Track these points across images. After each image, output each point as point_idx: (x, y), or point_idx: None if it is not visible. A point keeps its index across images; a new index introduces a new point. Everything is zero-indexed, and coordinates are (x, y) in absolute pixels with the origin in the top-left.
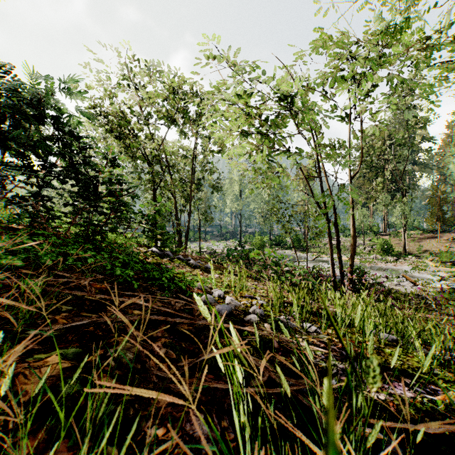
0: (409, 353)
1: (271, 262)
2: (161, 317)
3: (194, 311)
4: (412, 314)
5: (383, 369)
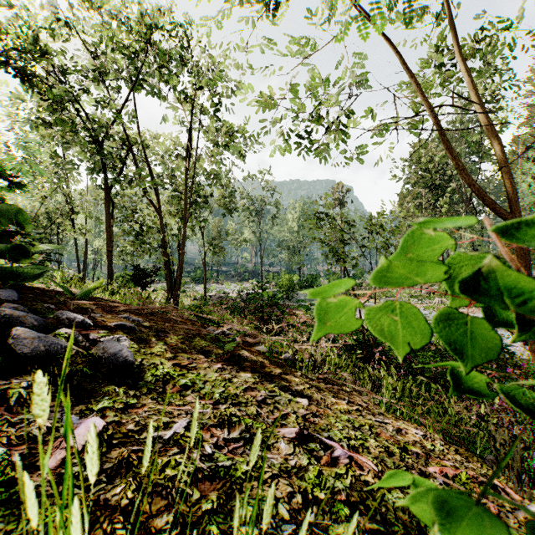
0: None
1: None
2: None
3: None
4: None
5: None
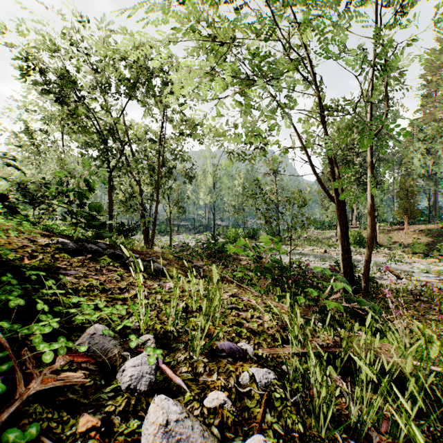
0: None
1: (269, 262)
2: None
3: None
4: None
5: None
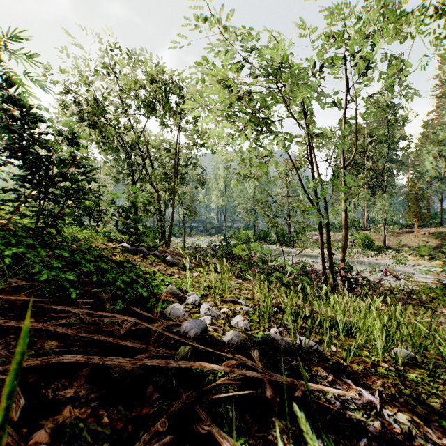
0: (435, 377)
1: (258, 259)
2: (80, 357)
3: (151, 331)
4: (429, 322)
5: (423, 417)
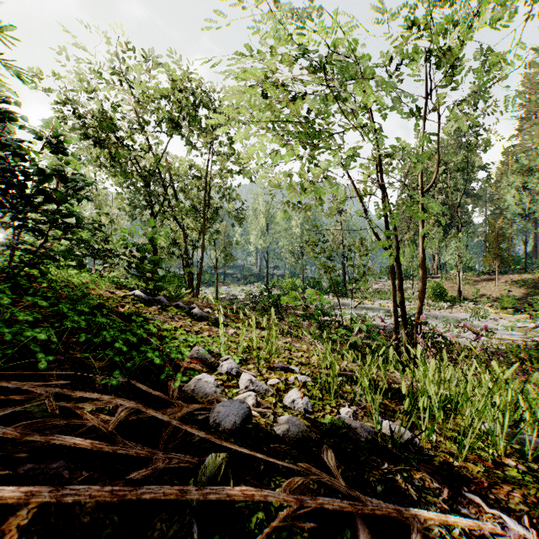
0: None
1: (315, 310)
2: (11, 490)
3: (163, 421)
4: None
5: None
